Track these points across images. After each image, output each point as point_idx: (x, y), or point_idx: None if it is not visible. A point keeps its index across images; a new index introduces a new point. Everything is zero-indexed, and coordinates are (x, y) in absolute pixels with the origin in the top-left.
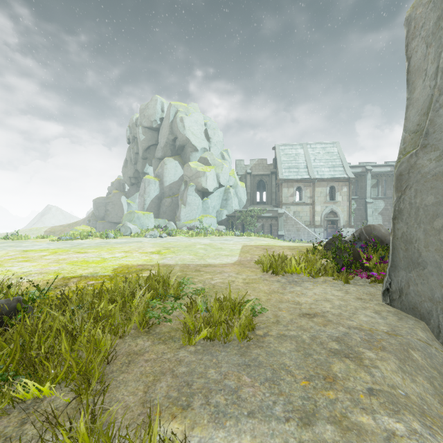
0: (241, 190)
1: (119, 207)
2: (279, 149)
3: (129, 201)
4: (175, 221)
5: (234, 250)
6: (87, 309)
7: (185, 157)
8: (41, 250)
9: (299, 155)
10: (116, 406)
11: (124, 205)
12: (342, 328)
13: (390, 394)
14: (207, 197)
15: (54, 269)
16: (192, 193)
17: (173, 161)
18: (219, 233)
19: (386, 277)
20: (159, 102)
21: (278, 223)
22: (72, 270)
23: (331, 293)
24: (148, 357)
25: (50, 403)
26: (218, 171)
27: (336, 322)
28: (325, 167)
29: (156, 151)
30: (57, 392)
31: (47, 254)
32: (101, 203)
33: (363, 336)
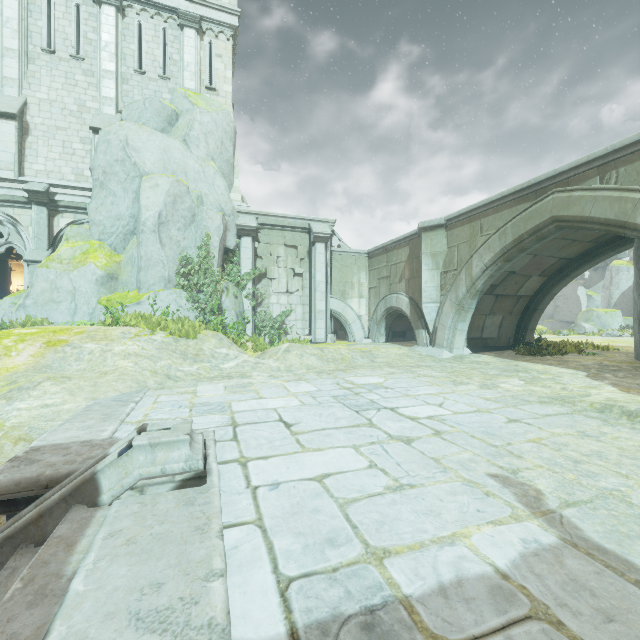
0: None
1: (573, 301)
2: None
3: (589, 293)
4: None
5: None
6: None
7: None
8: None
9: None
10: None
11: (581, 299)
12: None
13: (626, 354)
14: None
15: None
16: None
17: None
18: None
19: None
20: None
21: None
22: None
23: None
24: None
25: None
26: None
27: None
28: None
29: None
30: None
31: None
32: None
33: None
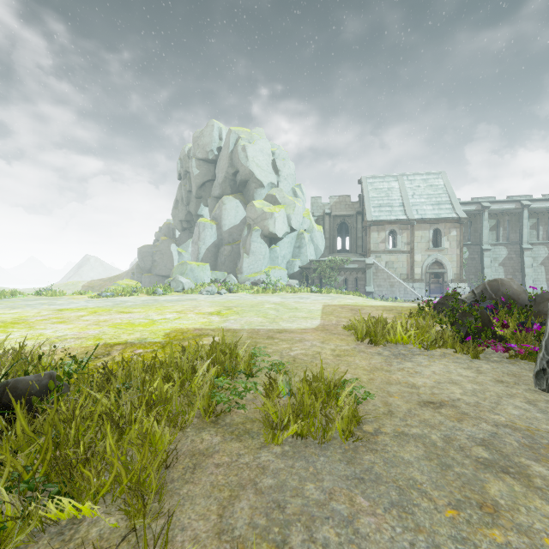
0: (318, 234)
1: (168, 257)
2: (367, 182)
3: (180, 250)
4: (236, 274)
5: (313, 311)
6: (136, 387)
7: (248, 195)
8: (78, 310)
9: (392, 189)
10: (182, 537)
11: (174, 255)
12: (486, 425)
13: None
14: (275, 244)
15: (93, 333)
16: (257, 239)
17: (233, 200)
18: (291, 289)
19: (541, 353)
20: (216, 128)
21: (366, 277)
22: (115, 334)
23: (457, 373)
24: (219, 460)
25: (92, 526)
26: (289, 211)
27: (475, 415)
28: (427, 205)
29: (212, 188)
30: (100, 508)
31: (85, 314)
32: (147, 253)
33: (521, 439)
